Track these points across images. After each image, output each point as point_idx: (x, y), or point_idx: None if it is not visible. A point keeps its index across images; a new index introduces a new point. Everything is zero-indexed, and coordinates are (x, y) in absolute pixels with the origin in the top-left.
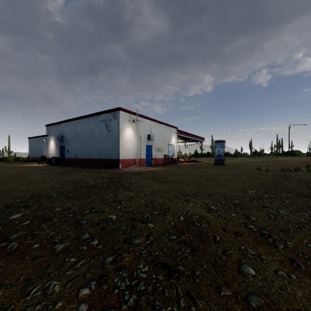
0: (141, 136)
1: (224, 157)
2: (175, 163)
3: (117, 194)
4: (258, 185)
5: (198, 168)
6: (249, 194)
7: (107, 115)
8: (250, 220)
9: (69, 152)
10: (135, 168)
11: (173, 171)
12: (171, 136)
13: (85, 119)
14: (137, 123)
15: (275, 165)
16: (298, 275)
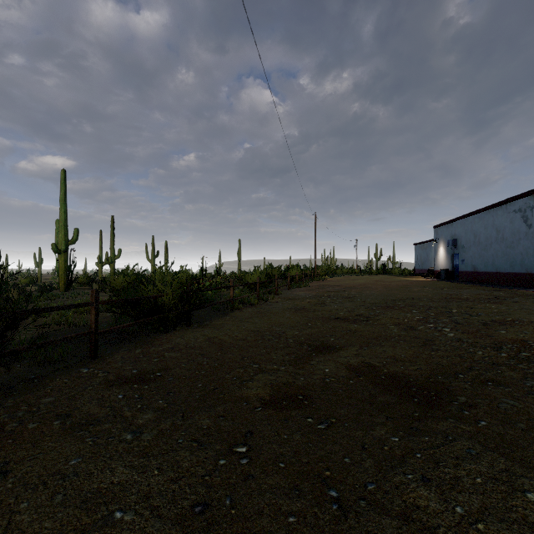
0: None
1: None
2: None
3: (477, 304)
4: None
5: None
6: None
7: (525, 201)
8: None
9: (464, 262)
10: None
11: None
12: None
13: (488, 211)
14: None
15: None
16: (532, 338)
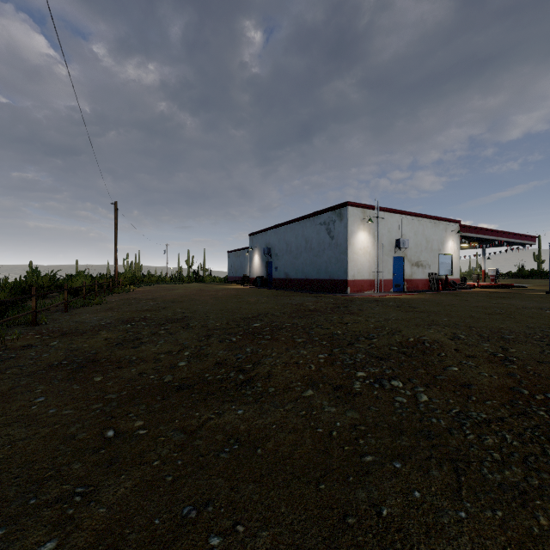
0: (384, 243)
1: None
2: (453, 288)
3: (343, 317)
4: None
5: (497, 298)
6: (549, 332)
7: (329, 215)
8: (506, 352)
9: (278, 270)
10: (372, 294)
11: (439, 300)
12: (446, 239)
13: (299, 222)
14: (376, 222)
15: None
16: (503, 377)
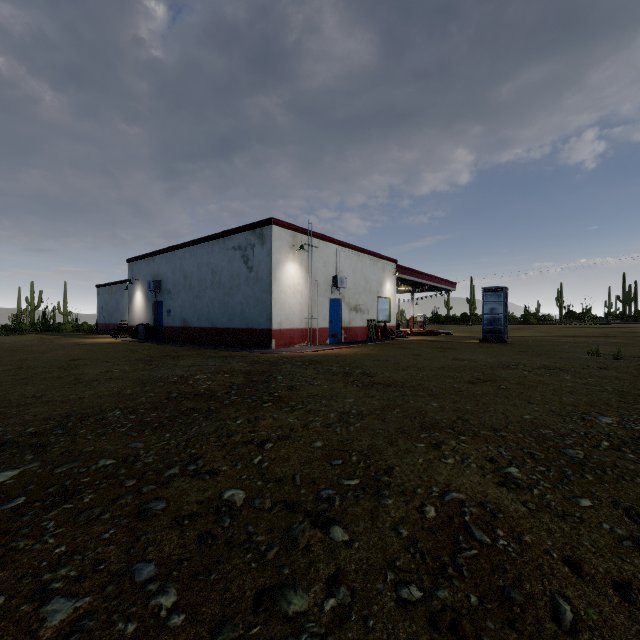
0: (319, 280)
1: (505, 325)
2: (393, 337)
3: (258, 419)
4: (614, 400)
5: (445, 350)
6: (602, 427)
7: (246, 237)
8: None
9: (172, 314)
10: (305, 349)
11: (390, 357)
12: (384, 280)
13: (203, 245)
14: (309, 251)
15: (631, 344)
16: None
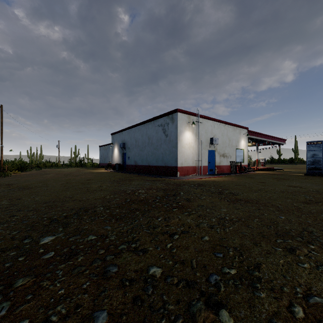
0: (202, 140)
1: None
2: (245, 171)
3: (170, 219)
4: None
5: (281, 179)
6: None
7: (164, 119)
8: None
9: (130, 159)
10: (195, 177)
11: (245, 183)
12: (240, 139)
13: (144, 125)
14: (197, 125)
15: None
16: None
